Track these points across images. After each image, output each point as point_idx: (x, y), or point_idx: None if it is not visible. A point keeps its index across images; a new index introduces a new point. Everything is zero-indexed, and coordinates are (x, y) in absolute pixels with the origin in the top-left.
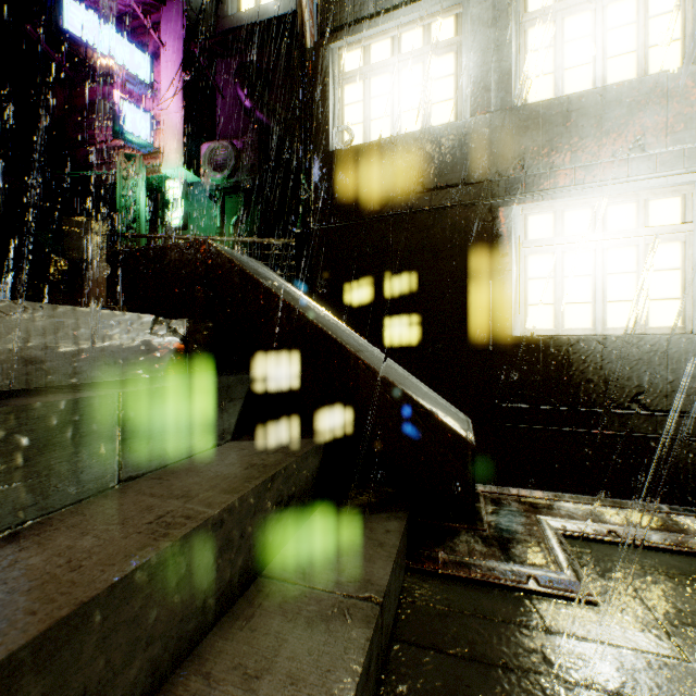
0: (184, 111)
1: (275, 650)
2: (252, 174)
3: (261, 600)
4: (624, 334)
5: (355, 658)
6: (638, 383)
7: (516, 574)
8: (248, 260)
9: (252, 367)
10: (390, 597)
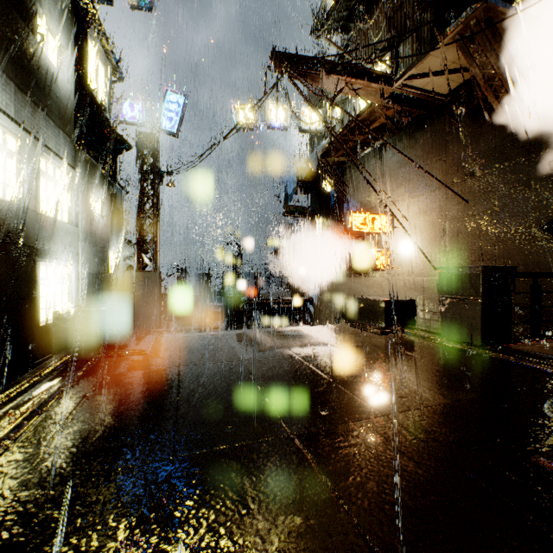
0: None
1: None
2: None
3: None
4: None
5: None
6: None
7: None
8: None
9: None
10: None
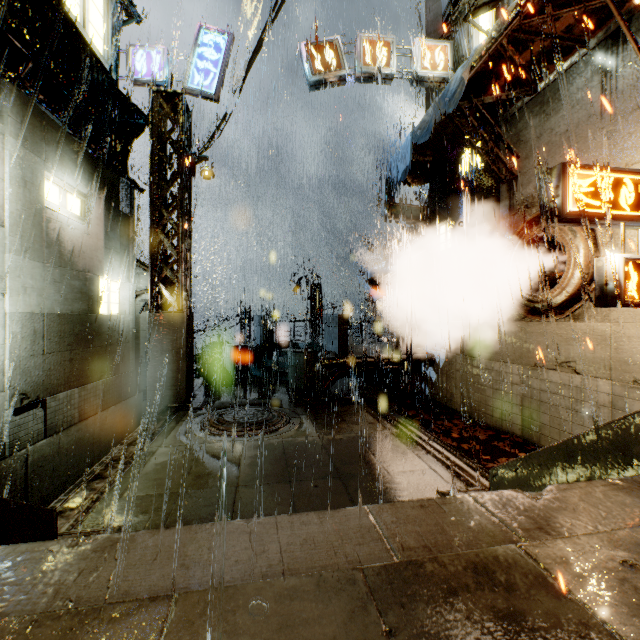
0: None
1: None
2: None
3: None
4: None
5: None
6: None
7: None
8: None
9: None
10: None
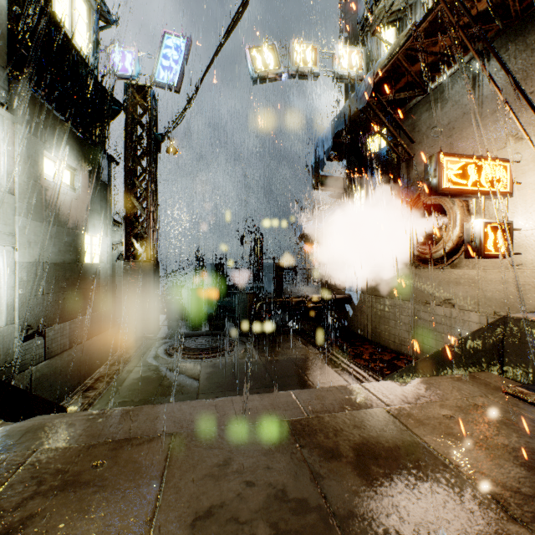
0: None
1: None
2: None
3: None
4: None
5: None
6: None
7: None
8: None
9: None
10: None
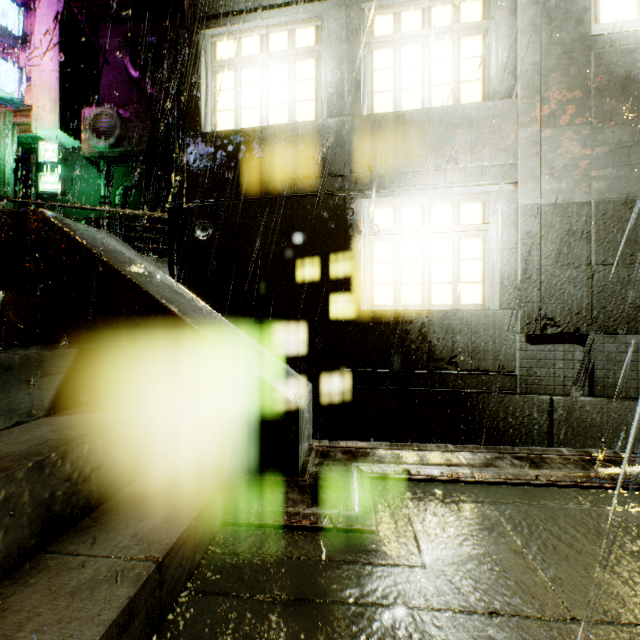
0: (61, 71)
1: (21, 626)
2: (140, 146)
3: (30, 577)
4: (444, 309)
5: (106, 618)
6: (453, 349)
7: (315, 516)
8: (94, 232)
9: (89, 340)
10: (185, 553)
